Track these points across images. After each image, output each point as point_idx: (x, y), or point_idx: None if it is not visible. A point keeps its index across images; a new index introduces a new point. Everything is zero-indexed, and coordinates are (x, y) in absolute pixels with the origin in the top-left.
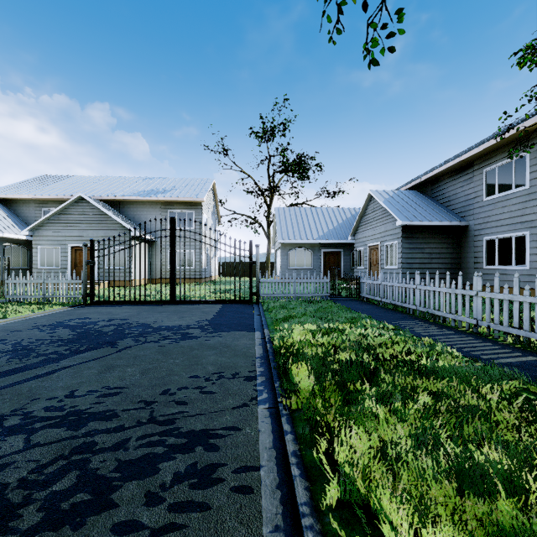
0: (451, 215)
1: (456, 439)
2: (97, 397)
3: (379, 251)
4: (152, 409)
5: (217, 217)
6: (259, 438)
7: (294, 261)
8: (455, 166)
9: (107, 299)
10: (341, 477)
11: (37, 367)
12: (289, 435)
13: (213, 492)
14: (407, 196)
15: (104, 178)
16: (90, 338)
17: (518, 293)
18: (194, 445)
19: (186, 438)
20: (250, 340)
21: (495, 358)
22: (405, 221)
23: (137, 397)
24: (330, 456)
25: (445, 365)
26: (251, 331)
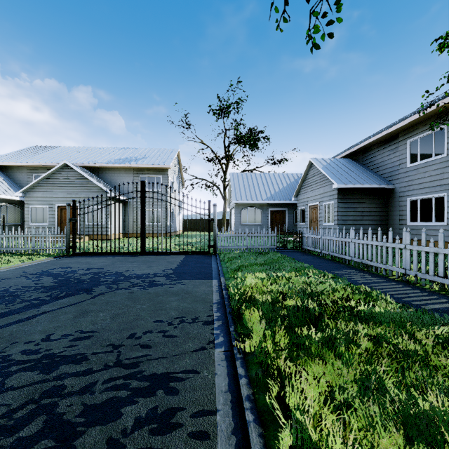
0: (380, 179)
1: (399, 384)
2: (70, 340)
3: (318, 210)
4: (119, 353)
5: (181, 181)
6: (216, 381)
7: (246, 218)
8: (383, 138)
9: (87, 251)
10: (293, 424)
11: (20, 312)
12: (243, 379)
13: (171, 438)
14: (342, 163)
15: (86, 148)
16: (69, 285)
17: (442, 246)
18: (155, 388)
19: (148, 381)
20: (208, 287)
21: (424, 304)
22: (341, 184)
23: (106, 340)
24: (281, 400)
25: (382, 311)
26: (209, 278)
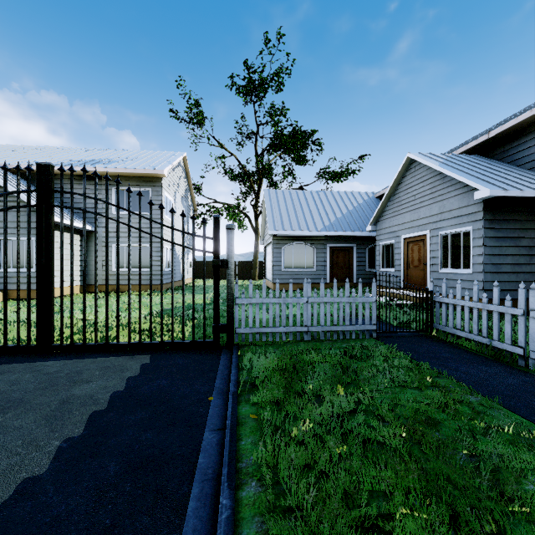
0: None
1: None
2: None
3: (427, 244)
4: None
5: (192, 205)
6: None
7: (291, 260)
8: None
9: None
10: None
11: None
12: None
13: None
14: (469, 160)
15: (33, 147)
16: None
17: None
18: None
19: None
20: None
21: None
22: (496, 189)
23: None
24: None
25: None
26: None
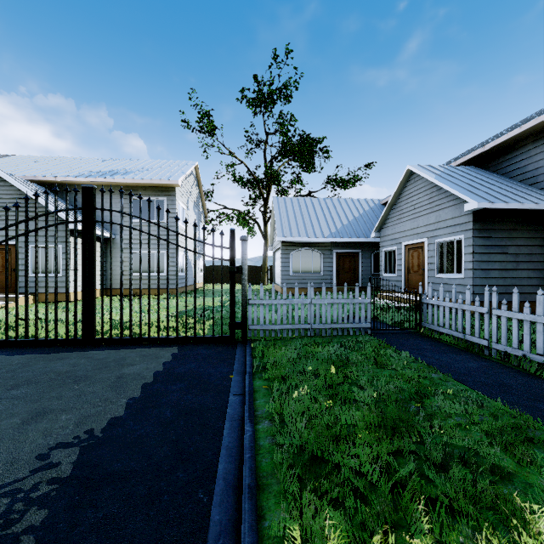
0: None
1: None
2: None
3: (425, 251)
4: None
5: (203, 212)
6: None
7: (299, 265)
8: None
9: None
10: None
11: None
12: None
13: None
14: (465, 172)
15: (53, 158)
16: None
17: None
18: None
19: None
20: None
21: None
22: (483, 202)
23: None
24: None
25: None
26: None
